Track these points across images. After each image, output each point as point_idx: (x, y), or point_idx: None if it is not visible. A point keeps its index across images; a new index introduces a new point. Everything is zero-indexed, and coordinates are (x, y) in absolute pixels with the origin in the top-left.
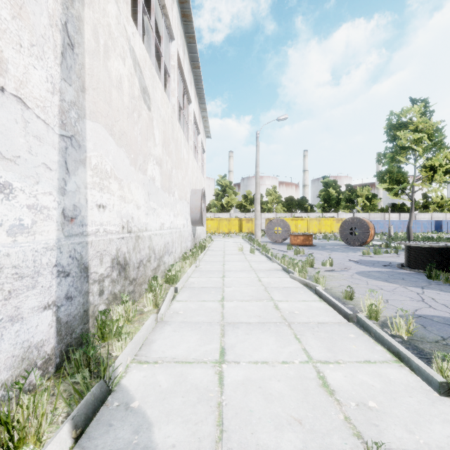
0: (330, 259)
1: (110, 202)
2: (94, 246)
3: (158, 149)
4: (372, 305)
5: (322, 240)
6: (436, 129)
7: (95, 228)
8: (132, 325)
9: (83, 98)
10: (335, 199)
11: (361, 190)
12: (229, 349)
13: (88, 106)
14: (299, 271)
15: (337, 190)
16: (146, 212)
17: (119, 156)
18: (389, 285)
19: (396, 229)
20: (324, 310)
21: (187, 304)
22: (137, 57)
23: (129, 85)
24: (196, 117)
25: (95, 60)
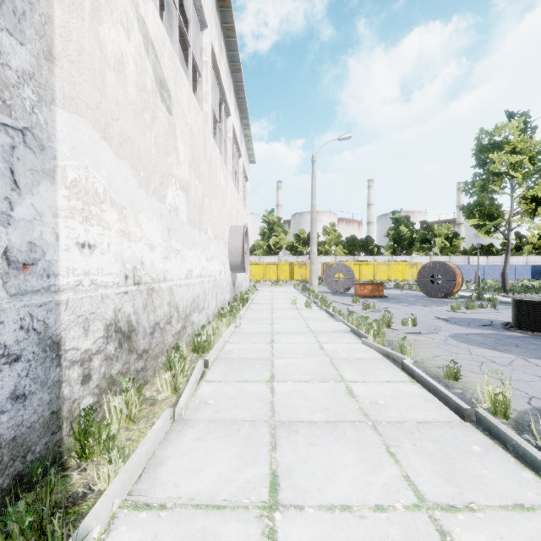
0: (413, 316)
1: (103, 240)
2: (72, 308)
3: (183, 169)
4: (498, 395)
5: (394, 289)
6: (539, 151)
7: (74, 279)
8: (136, 425)
9: (49, 72)
10: (408, 239)
11: (439, 228)
12: (285, 477)
13: (59, 86)
14: (374, 335)
15: (409, 228)
16: (165, 255)
17: (120, 172)
18: (502, 355)
19: (483, 276)
20: (421, 398)
21: (221, 386)
22: (150, 34)
23: (136, 70)
24: (237, 135)
25: (74, 17)
